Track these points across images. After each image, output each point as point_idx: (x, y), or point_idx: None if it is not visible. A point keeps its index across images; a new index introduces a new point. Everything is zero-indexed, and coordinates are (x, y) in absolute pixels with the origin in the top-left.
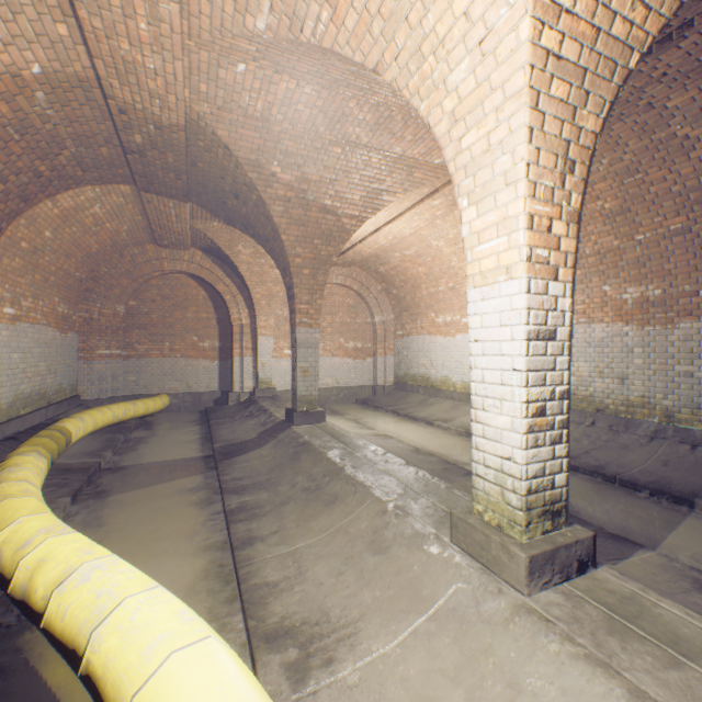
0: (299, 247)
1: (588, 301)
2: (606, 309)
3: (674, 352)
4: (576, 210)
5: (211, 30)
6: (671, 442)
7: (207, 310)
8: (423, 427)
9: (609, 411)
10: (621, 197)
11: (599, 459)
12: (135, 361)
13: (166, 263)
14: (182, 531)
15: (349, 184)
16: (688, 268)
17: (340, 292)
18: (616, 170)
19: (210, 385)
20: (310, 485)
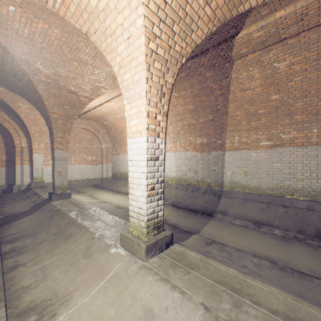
0: (56, 108)
1: (185, 142)
2: (191, 146)
3: (210, 162)
4: (166, 111)
5: None
6: (209, 194)
7: None
8: (123, 196)
9: (192, 184)
10: (194, 105)
11: (188, 203)
12: None
13: None
14: None
15: (83, 81)
16: (214, 133)
17: (84, 132)
18: (193, 95)
19: None
20: (58, 231)
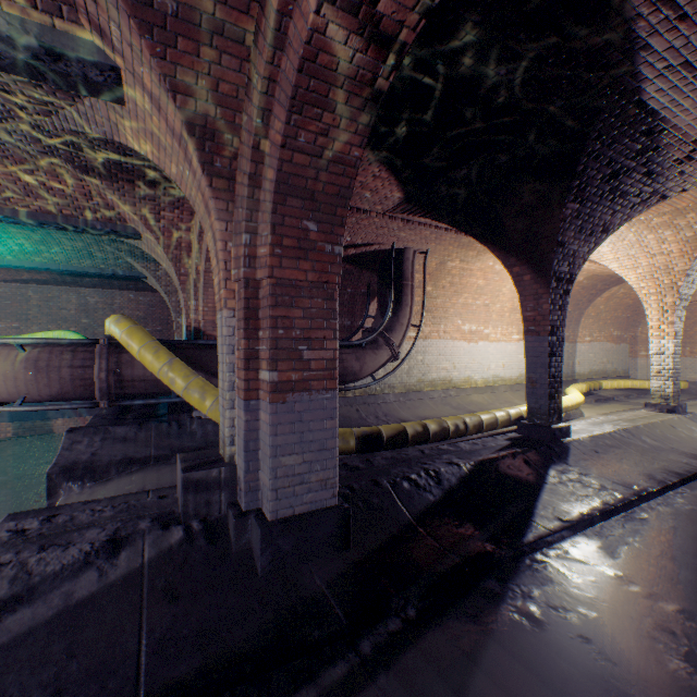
0: None
1: None
2: None
3: None
4: (670, 321)
5: None
6: None
7: None
8: None
9: None
10: None
11: None
12: None
13: None
14: (614, 410)
15: None
16: None
17: None
18: None
19: None
20: None
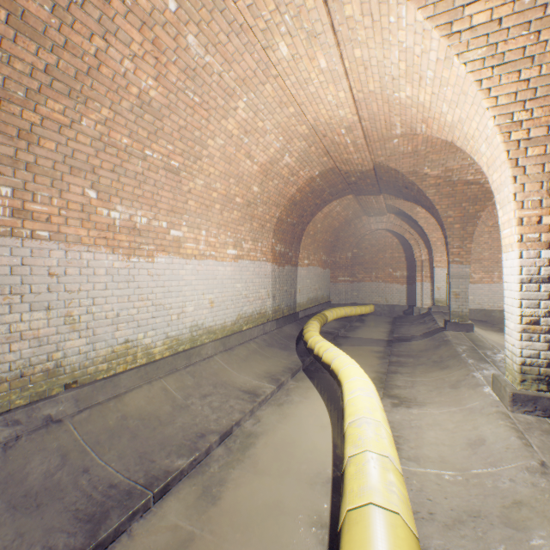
0: (449, 211)
1: None
2: None
3: None
4: None
5: (377, 138)
6: None
7: (398, 252)
8: None
9: None
10: None
11: None
12: (356, 284)
13: (372, 226)
14: (368, 364)
15: None
16: None
17: None
18: None
19: (399, 301)
20: (437, 360)
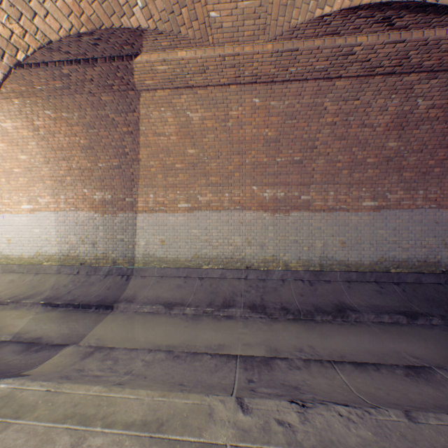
0: None
1: (77, 197)
2: (86, 203)
3: (117, 229)
4: None
5: None
6: (115, 276)
7: None
8: None
9: (88, 264)
10: (89, 139)
11: (76, 294)
12: None
13: None
14: None
15: None
16: (122, 186)
17: None
18: (85, 122)
19: None
20: None
